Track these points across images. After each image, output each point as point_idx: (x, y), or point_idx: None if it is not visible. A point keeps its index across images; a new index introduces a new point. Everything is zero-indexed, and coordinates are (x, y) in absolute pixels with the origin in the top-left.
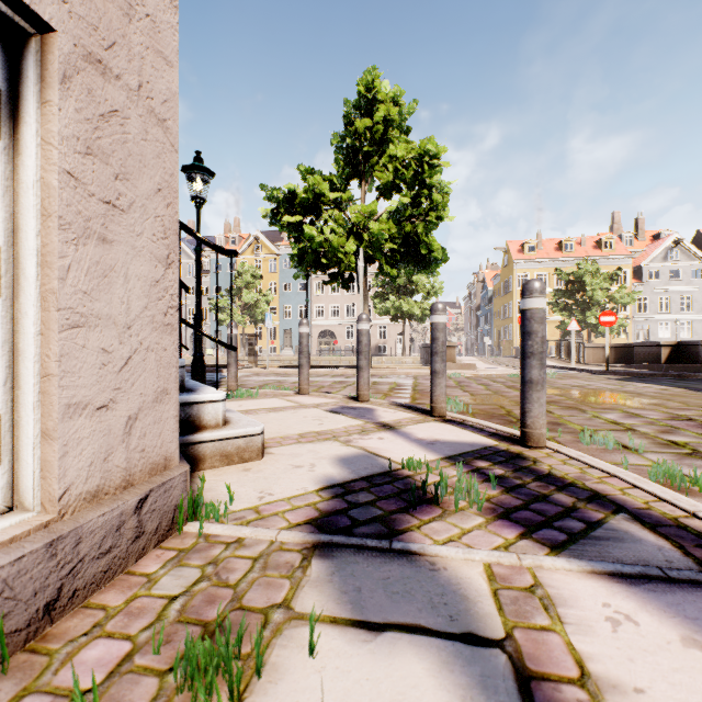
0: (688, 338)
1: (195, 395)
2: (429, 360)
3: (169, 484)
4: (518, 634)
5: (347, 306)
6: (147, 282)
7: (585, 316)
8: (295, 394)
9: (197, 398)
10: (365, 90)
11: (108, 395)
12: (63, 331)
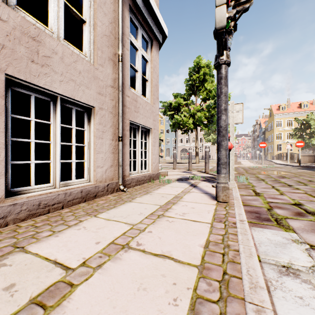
0: None
1: None
2: None
3: (159, 173)
4: (194, 183)
5: (193, 138)
6: (157, 149)
7: (310, 140)
8: (172, 169)
9: None
10: (196, 64)
11: (155, 162)
12: (152, 155)
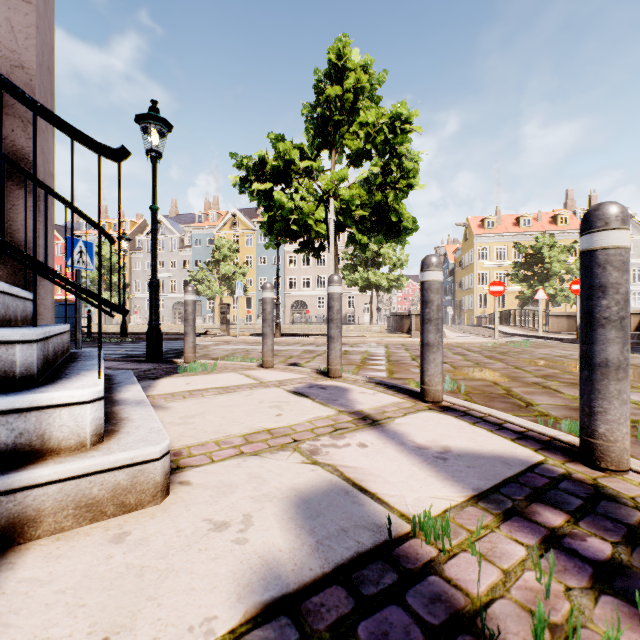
0: (639, 307)
1: (33, 394)
2: (397, 328)
3: None
4: None
5: (318, 278)
6: None
7: (543, 287)
8: (258, 367)
9: (38, 400)
10: (336, 58)
11: None
12: None
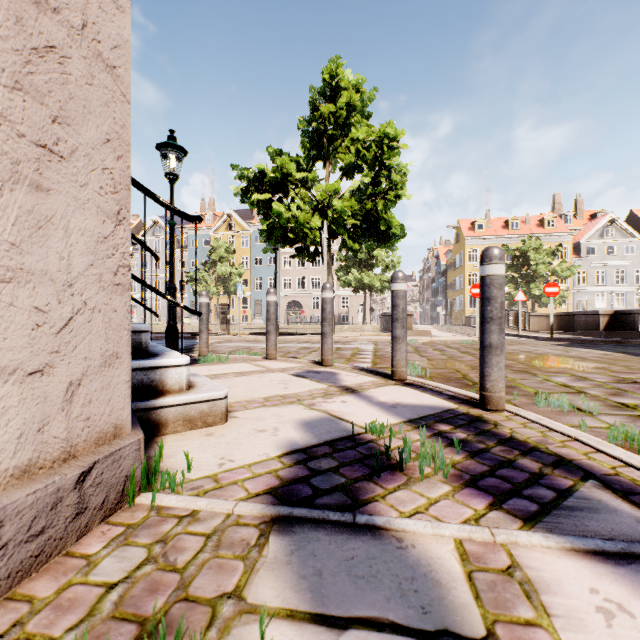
0: (622, 308)
1: (158, 359)
2: (388, 328)
3: (118, 454)
4: (500, 631)
5: (313, 279)
6: (93, 238)
7: (529, 288)
8: (263, 359)
9: (160, 363)
10: (329, 78)
11: (42, 359)
12: None
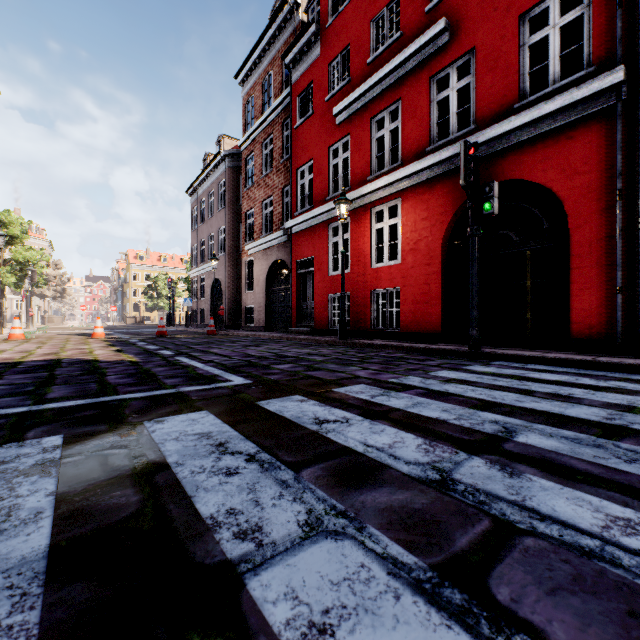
0: None
1: None
2: (44, 323)
3: None
4: None
5: None
6: None
7: (159, 302)
8: None
9: None
10: (4, 217)
11: None
12: None
